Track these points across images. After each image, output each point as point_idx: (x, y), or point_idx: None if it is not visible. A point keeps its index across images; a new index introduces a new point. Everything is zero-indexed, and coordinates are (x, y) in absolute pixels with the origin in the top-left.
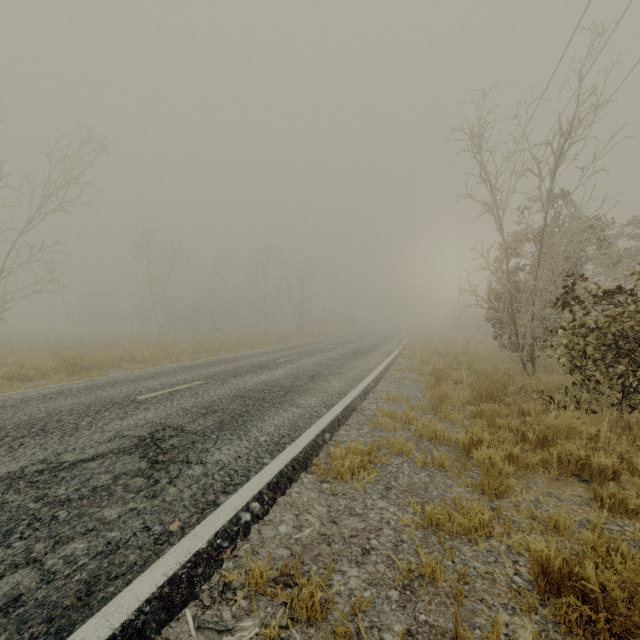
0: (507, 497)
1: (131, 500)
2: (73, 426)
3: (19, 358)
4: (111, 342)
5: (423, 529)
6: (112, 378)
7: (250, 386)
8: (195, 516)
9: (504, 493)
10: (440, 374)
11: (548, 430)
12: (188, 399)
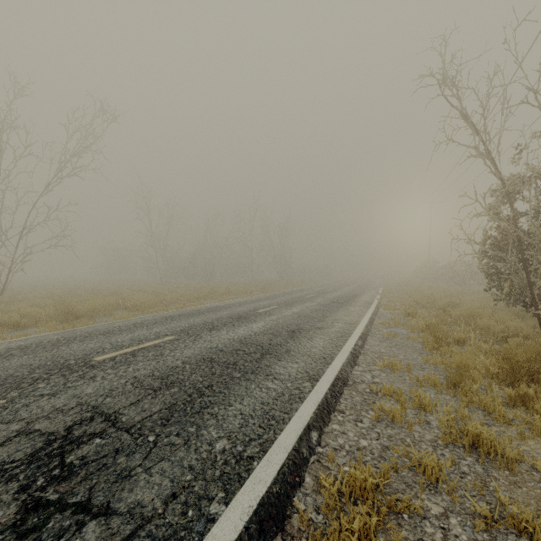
0: None
1: None
2: None
3: (25, 305)
4: (117, 290)
5: None
6: (91, 329)
7: (223, 344)
8: None
9: None
10: (442, 334)
11: None
12: (148, 363)
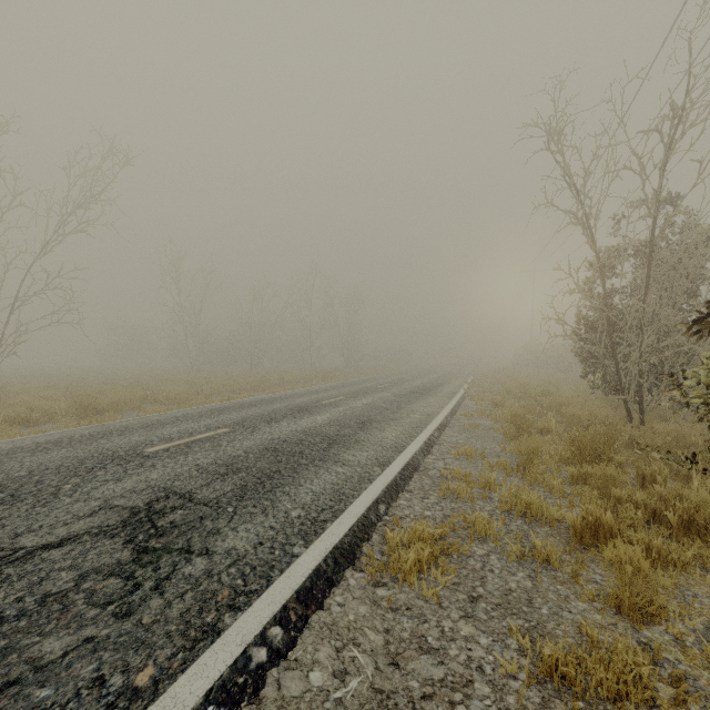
0: (659, 622)
1: (91, 621)
2: (53, 490)
3: (28, 398)
4: (137, 379)
5: (539, 685)
6: (125, 423)
7: (285, 435)
8: (180, 655)
9: (655, 616)
10: (522, 422)
11: (696, 509)
12: (207, 453)
